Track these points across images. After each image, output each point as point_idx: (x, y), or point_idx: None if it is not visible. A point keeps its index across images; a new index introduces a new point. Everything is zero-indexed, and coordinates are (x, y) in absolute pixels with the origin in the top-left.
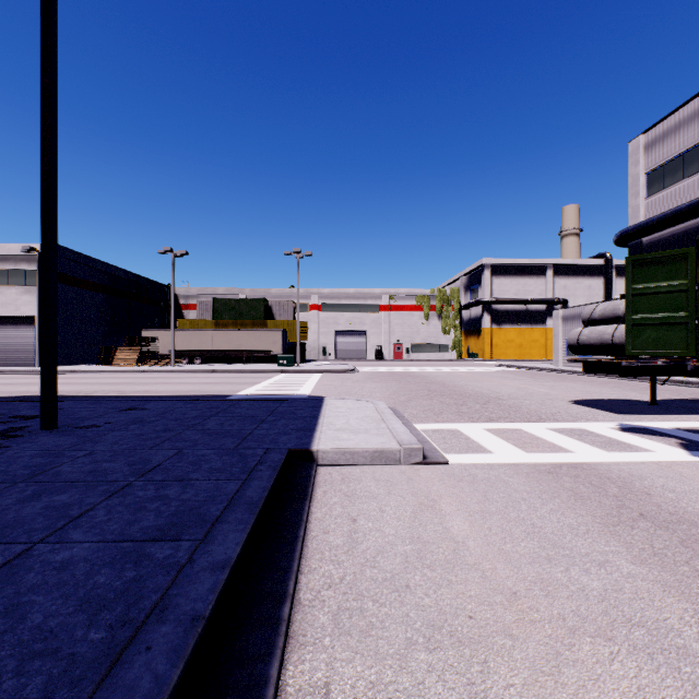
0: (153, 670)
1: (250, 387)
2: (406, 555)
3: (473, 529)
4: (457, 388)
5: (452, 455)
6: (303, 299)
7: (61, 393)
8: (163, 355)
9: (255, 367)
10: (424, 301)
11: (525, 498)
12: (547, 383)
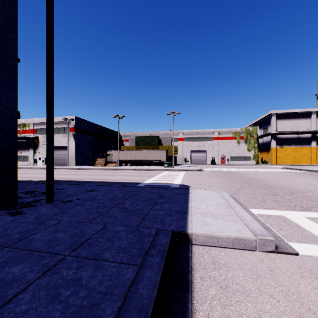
0: None
1: (150, 178)
2: None
3: None
4: (265, 182)
5: (296, 244)
6: (175, 135)
7: (70, 179)
8: (115, 161)
9: (153, 167)
10: (237, 135)
11: None
12: None
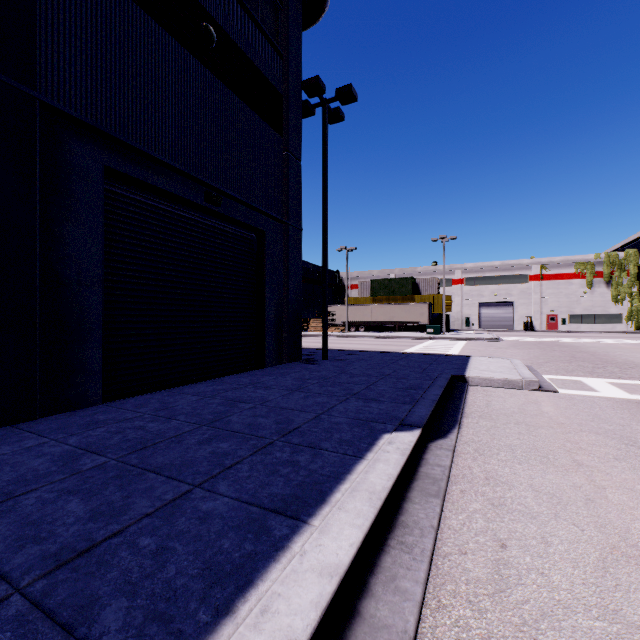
0: (428, 403)
1: (409, 348)
2: (514, 411)
3: (555, 410)
4: (606, 357)
5: (563, 390)
6: (446, 275)
7: None
8: (336, 324)
9: (407, 334)
10: (586, 268)
11: (602, 407)
12: None
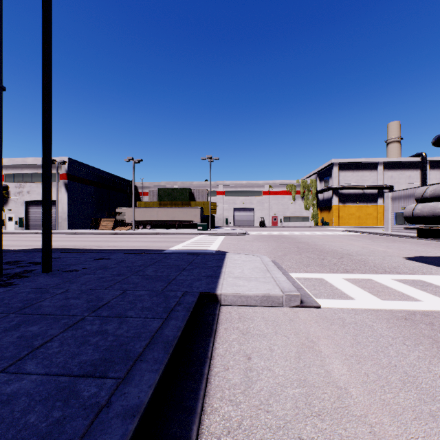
0: None
1: (179, 244)
2: (296, 399)
3: (352, 374)
4: (317, 246)
5: (322, 300)
6: (213, 188)
7: (65, 247)
8: (128, 223)
9: (182, 231)
10: (292, 188)
11: (392, 344)
12: (383, 244)
